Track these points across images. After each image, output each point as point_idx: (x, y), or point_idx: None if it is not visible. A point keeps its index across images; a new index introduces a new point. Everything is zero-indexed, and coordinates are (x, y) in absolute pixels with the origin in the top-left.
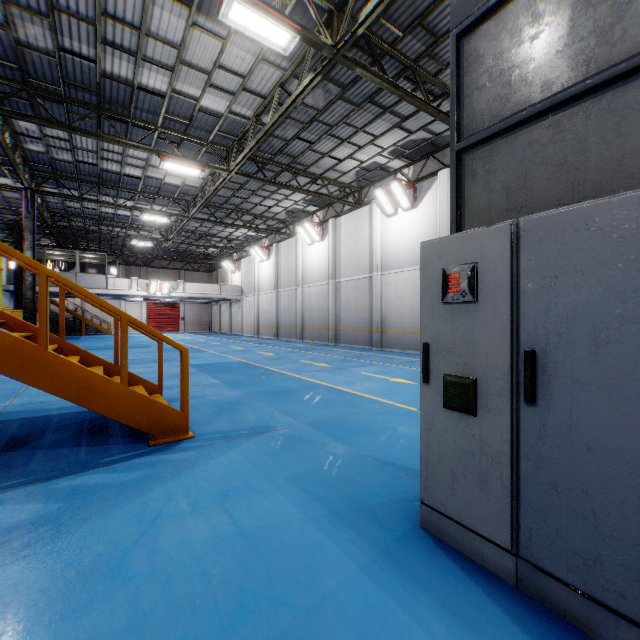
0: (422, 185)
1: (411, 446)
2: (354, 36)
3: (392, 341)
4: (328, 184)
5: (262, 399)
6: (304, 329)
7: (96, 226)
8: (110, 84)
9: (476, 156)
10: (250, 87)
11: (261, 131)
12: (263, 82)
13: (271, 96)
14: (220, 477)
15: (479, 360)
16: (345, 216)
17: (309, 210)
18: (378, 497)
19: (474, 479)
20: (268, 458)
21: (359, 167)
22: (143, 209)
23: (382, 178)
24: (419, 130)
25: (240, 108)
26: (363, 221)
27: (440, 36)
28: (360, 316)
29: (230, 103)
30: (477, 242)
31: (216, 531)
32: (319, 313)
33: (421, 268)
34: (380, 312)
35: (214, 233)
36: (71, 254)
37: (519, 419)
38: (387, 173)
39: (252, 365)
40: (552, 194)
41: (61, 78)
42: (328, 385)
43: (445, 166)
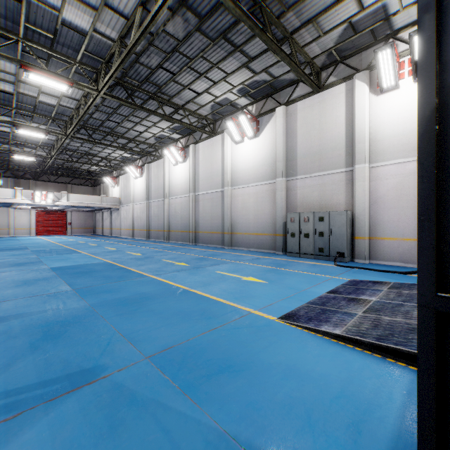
0: (263, 119)
1: (289, 397)
2: None
3: (239, 241)
4: (189, 115)
5: (107, 313)
6: (170, 232)
7: None
8: None
9: None
10: (112, 5)
11: (124, 51)
12: (125, 1)
13: (133, 17)
14: None
15: None
16: (202, 143)
17: (174, 137)
18: None
19: None
20: None
21: (214, 101)
22: (19, 124)
23: (232, 113)
24: (262, 72)
25: (104, 28)
26: (217, 147)
27: None
28: (214, 222)
29: (93, 20)
30: None
31: None
32: (182, 219)
33: None
34: (230, 218)
35: (94, 153)
36: None
37: None
38: (235, 109)
39: (116, 266)
40: None
41: None
42: (185, 288)
43: (281, 104)
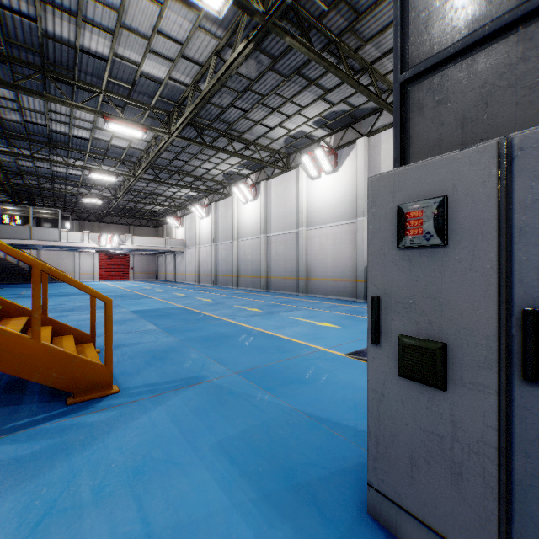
0: (342, 152)
1: (343, 397)
2: (284, 4)
3: (316, 288)
4: (260, 150)
5: (196, 346)
6: (239, 277)
7: (49, 184)
8: (53, 45)
9: (423, 86)
10: (188, 55)
11: (199, 96)
12: (200, 50)
13: (208, 64)
14: (137, 446)
15: (449, 320)
16: (275, 179)
17: (243, 173)
18: (315, 468)
19: (442, 469)
20: (195, 417)
21: (287, 135)
22: (92, 168)
23: (307, 145)
24: (340, 102)
25: (179, 75)
26: (291, 183)
27: (361, 13)
28: (288, 266)
29: (170, 69)
30: (446, 170)
31: (117, 534)
32: (252, 263)
33: (369, 207)
34: (305, 262)
35: (159, 192)
36: (26, 209)
37: (512, 400)
38: (312, 141)
39: (190, 311)
40: (522, 121)
41: (3, 36)
42: (260, 330)
43: (362, 135)
